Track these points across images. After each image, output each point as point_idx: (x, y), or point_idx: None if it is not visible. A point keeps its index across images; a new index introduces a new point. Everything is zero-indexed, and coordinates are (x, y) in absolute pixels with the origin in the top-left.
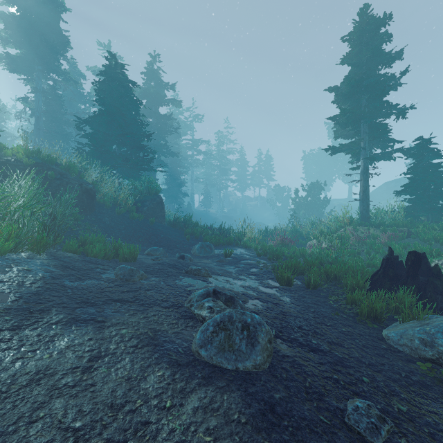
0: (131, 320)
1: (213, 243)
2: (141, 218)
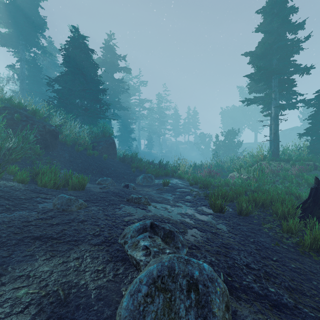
0: (42, 270)
1: (154, 174)
2: (96, 154)
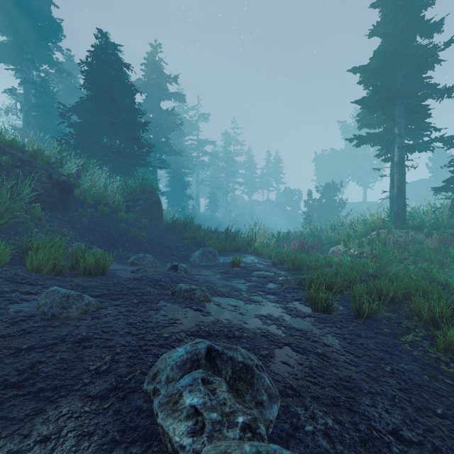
0: None
1: (218, 249)
2: (131, 219)
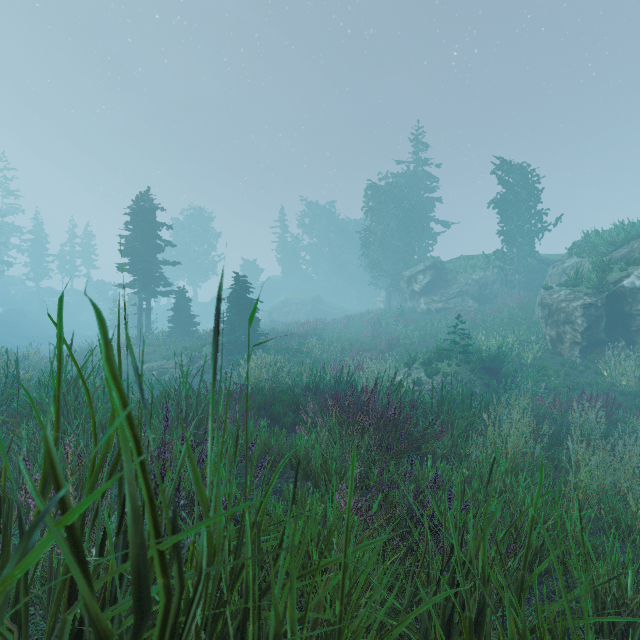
0: None
1: None
2: None
